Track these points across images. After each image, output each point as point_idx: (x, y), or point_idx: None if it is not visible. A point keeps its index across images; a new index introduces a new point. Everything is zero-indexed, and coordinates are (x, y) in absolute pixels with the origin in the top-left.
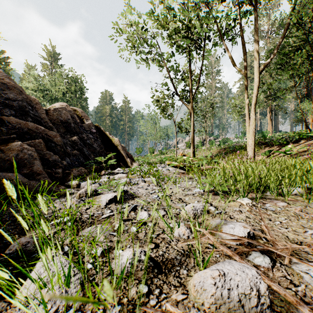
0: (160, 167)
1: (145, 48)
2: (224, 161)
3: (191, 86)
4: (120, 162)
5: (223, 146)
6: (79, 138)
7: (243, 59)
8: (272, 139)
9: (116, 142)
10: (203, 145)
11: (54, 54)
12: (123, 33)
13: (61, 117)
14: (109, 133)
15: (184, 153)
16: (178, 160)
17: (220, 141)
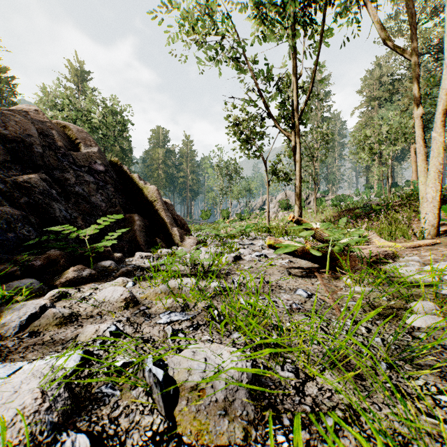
0: (244, 249)
1: (215, 35)
2: (374, 233)
3: (296, 96)
4: (157, 236)
5: (345, 207)
6: (53, 179)
7: (410, 27)
8: (446, 191)
9: (152, 193)
10: (304, 205)
11: (81, 73)
12: (175, 8)
13: (8, 128)
14: (140, 177)
15: (278, 218)
16: (301, 235)
17: (332, 199)
